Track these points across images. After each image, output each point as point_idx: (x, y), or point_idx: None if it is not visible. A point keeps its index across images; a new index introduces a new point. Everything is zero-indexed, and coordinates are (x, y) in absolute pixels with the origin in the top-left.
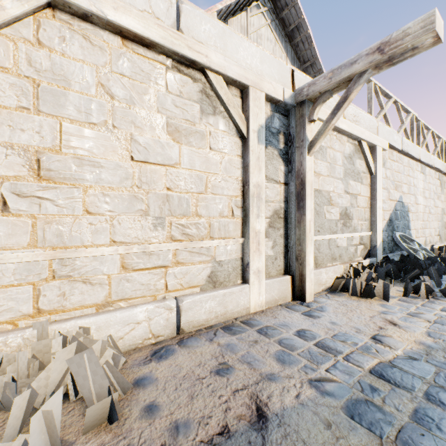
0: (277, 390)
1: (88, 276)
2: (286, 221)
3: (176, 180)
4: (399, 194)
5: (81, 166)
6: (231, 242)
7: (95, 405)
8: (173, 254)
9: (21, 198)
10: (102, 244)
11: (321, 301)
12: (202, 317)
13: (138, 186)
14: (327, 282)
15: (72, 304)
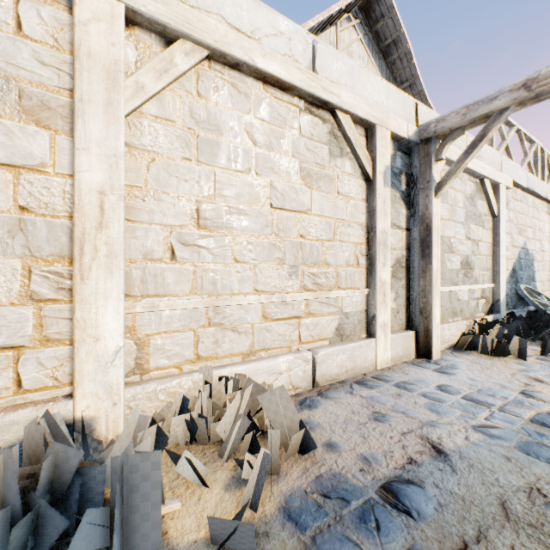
0: (444, 433)
1: (236, 324)
2: (408, 270)
3: (308, 227)
4: (523, 240)
5: (230, 214)
6: (356, 292)
7: (296, 435)
8: (306, 304)
9: (184, 246)
10: (247, 293)
11: (449, 359)
12: (334, 371)
13: (276, 234)
14: (449, 340)
15: (223, 351)
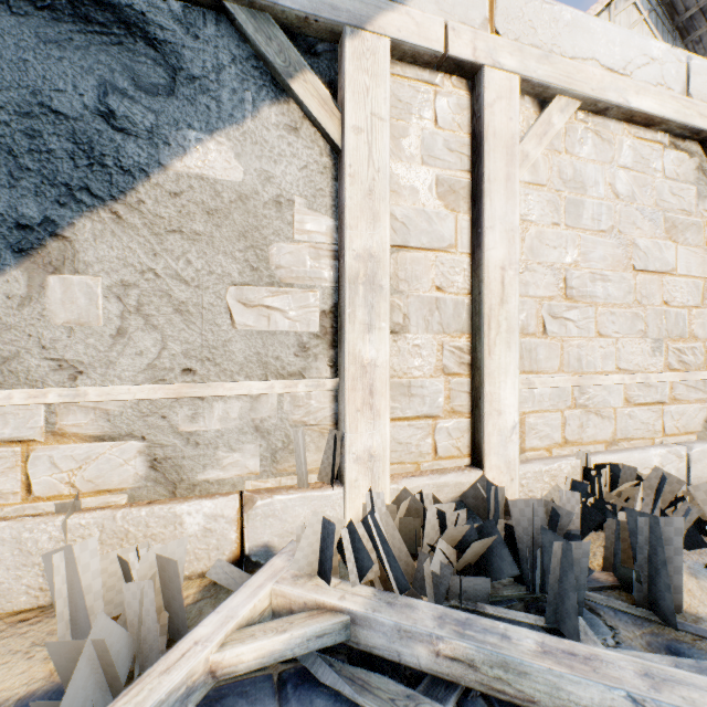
0: None
1: (599, 407)
2: None
3: (672, 290)
4: None
5: (593, 281)
6: None
7: None
8: (669, 387)
9: (553, 319)
10: (609, 372)
11: None
12: None
13: (638, 301)
14: None
15: (586, 437)
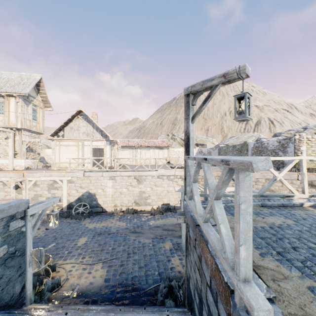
0: None
1: None
2: None
3: None
4: (87, 190)
5: None
6: None
7: None
8: None
9: None
10: None
11: None
12: None
13: None
14: None
15: None
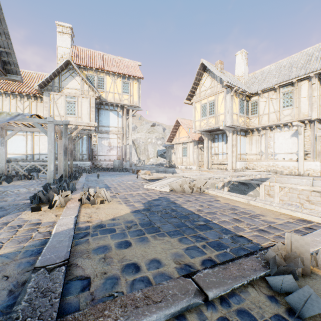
0: None
1: None
2: None
3: None
4: None
5: None
6: None
7: None
8: None
9: None
10: None
11: None
12: None
13: None
14: None
15: None
